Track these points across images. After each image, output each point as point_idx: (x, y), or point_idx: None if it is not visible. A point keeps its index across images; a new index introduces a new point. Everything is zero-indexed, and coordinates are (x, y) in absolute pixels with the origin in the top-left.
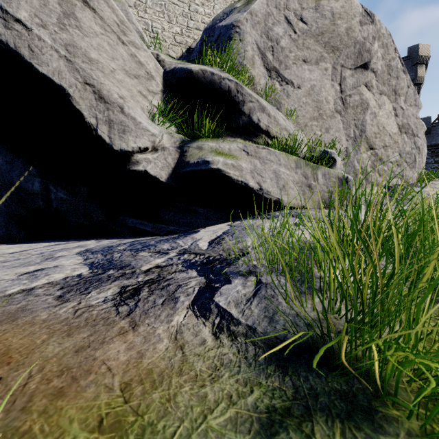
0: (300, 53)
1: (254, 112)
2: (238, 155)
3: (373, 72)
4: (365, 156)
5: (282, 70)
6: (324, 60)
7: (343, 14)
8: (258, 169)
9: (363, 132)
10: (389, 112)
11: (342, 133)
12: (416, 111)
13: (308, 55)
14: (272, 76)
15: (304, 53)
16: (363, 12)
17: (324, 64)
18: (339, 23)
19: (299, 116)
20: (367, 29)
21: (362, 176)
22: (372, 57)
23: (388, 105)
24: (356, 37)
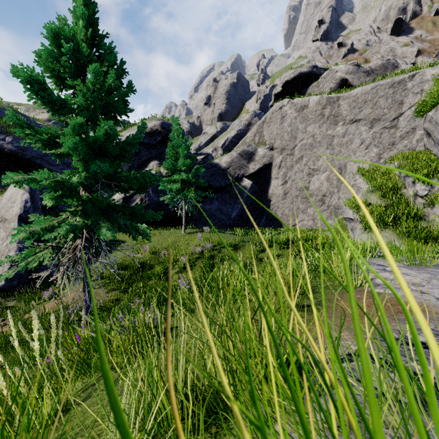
0: None
1: None
2: None
3: None
4: None
5: None
6: None
7: None
8: None
9: None
10: None
11: None
12: None
13: None
14: None
15: None
16: None
17: None
18: None
19: None
20: None
21: None
22: None
23: None
24: None
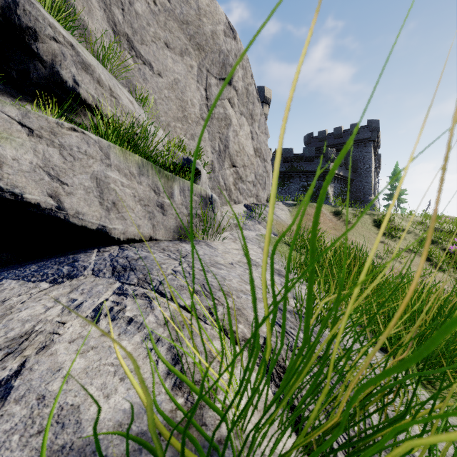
0: (161, 33)
1: (65, 64)
2: (1, 129)
3: (235, 90)
4: (229, 173)
5: (138, 43)
6: (189, 54)
7: (209, 13)
8: (56, 166)
9: (227, 148)
10: (247, 133)
11: (208, 144)
12: (266, 139)
13: (171, 40)
14: (122, 44)
15: (167, 35)
16: (227, 24)
17: (190, 59)
18: (205, 21)
19: (160, 110)
20: (230, 43)
21: (226, 193)
22: (235, 75)
23: (247, 127)
24: (221, 45)
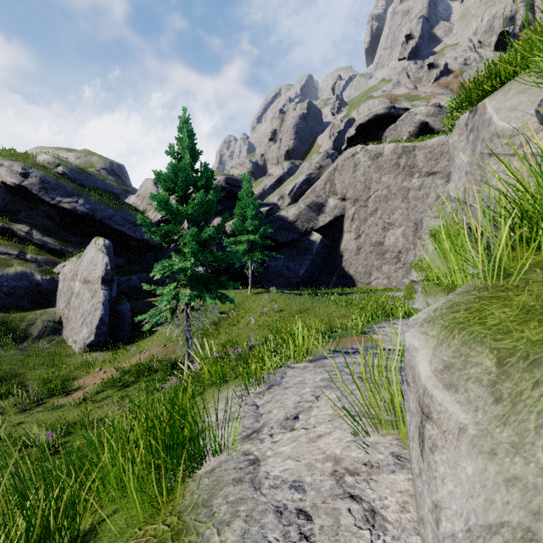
0: None
1: None
2: None
3: None
4: None
5: None
6: None
7: None
8: None
9: None
10: None
11: None
12: None
13: None
14: None
15: None
16: None
17: None
18: None
19: None
20: None
21: None
22: None
23: None
24: None
